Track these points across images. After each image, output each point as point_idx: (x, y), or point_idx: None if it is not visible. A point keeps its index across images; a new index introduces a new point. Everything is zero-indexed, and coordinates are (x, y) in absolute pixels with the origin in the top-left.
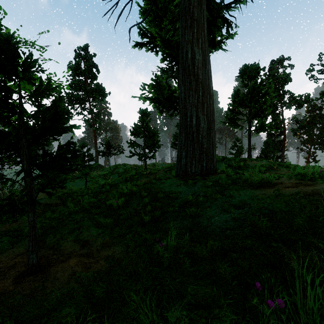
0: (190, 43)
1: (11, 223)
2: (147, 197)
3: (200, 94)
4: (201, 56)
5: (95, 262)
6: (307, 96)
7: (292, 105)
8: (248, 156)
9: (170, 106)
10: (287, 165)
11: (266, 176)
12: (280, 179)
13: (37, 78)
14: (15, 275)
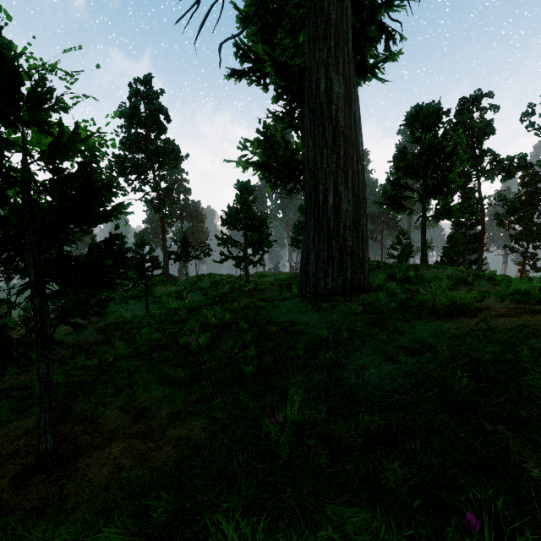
0: (323, 65)
1: (7, 379)
2: (249, 331)
3: (341, 154)
4: (343, 88)
5: (156, 449)
6: (521, 158)
7: (496, 174)
8: (422, 260)
9: (288, 176)
10: (490, 276)
11: (459, 296)
12: (484, 301)
13: (55, 123)
14: (15, 471)
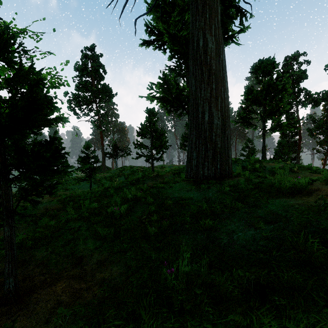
0: (201, 30)
1: None
2: (153, 203)
3: (214, 87)
4: (215, 45)
5: (87, 289)
6: (324, 93)
7: (308, 103)
8: (263, 157)
9: (178, 105)
10: (308, 167)
11: (297, 181)
12: (313, 184)
13: (19, 62)
14: None
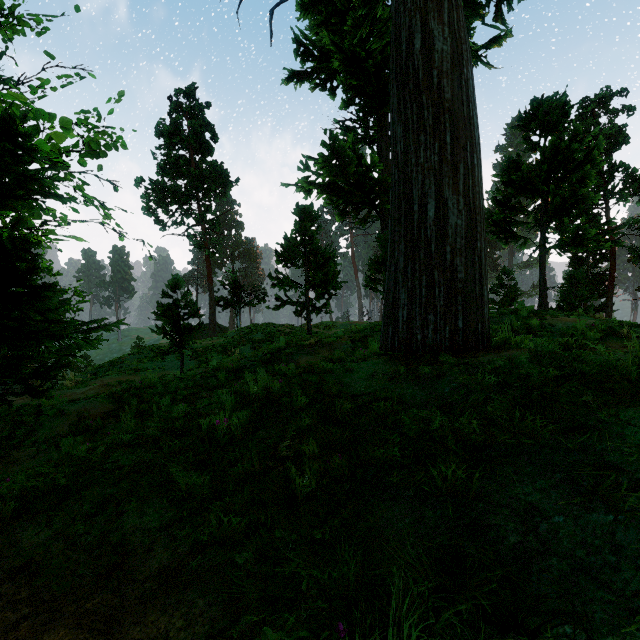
0: (418, 12)
1: None
2: (307, 409)
3: (448, 141)
4: (450, 44)
5: None
6: None
7: (630, 195)
8: (541, 305)
9: (361, 200)
10: None
11: None
12: None
13: None
14: None
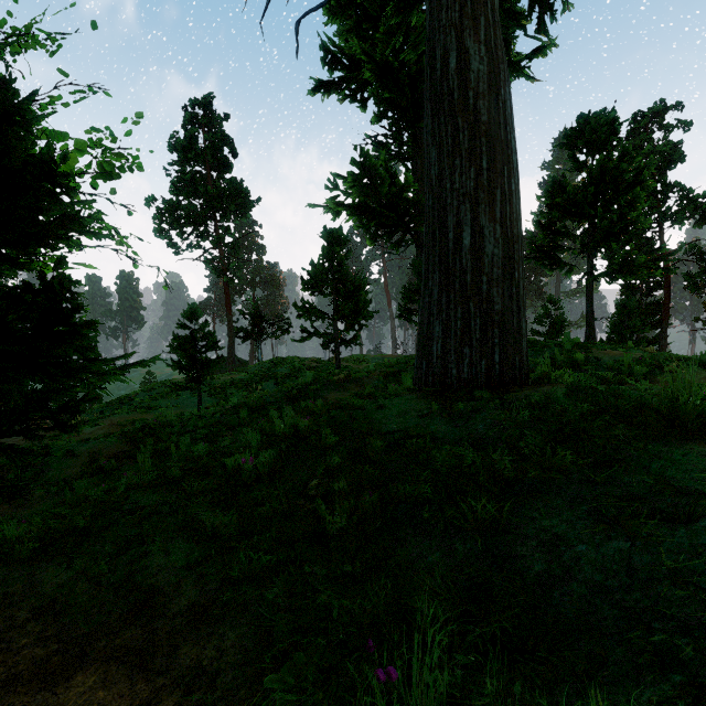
0: (453, 30)
1: None
2: (337, 447)
3: (484, 166)
4: (486, 63)
5: (149, 700)
6: None
7: (686, 217)
8: (588, 337)
9: (394, 222)
10: (702, 360)
11: None
12: None
13: None
14: None
